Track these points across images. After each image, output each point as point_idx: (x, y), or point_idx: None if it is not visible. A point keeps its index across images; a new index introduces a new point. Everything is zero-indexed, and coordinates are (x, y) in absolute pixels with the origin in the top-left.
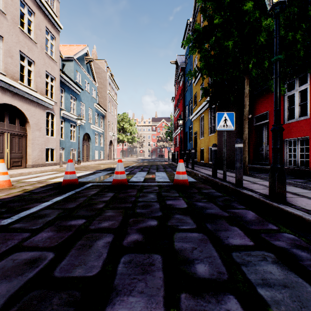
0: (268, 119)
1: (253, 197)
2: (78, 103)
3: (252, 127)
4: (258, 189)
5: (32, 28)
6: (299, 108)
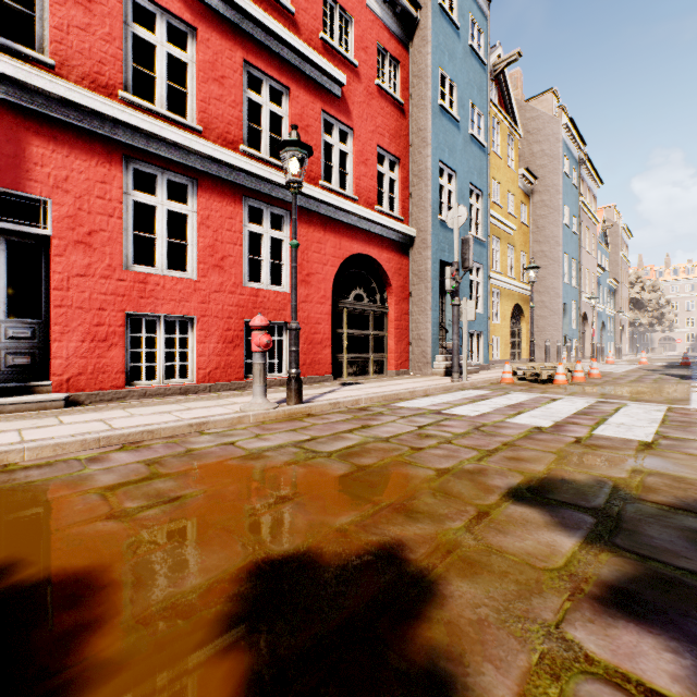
0: None
1: None
2: (598, 288)
3: None
4: None
5: (587, 243)
6: None
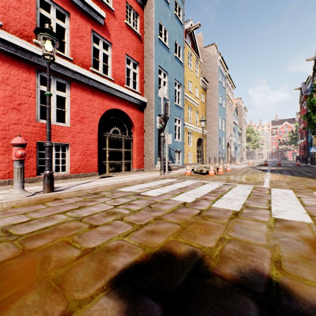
0: None
1: (314, 166)
2: (234, 132)
3: None
4: None
5: (229, 113)
6: None
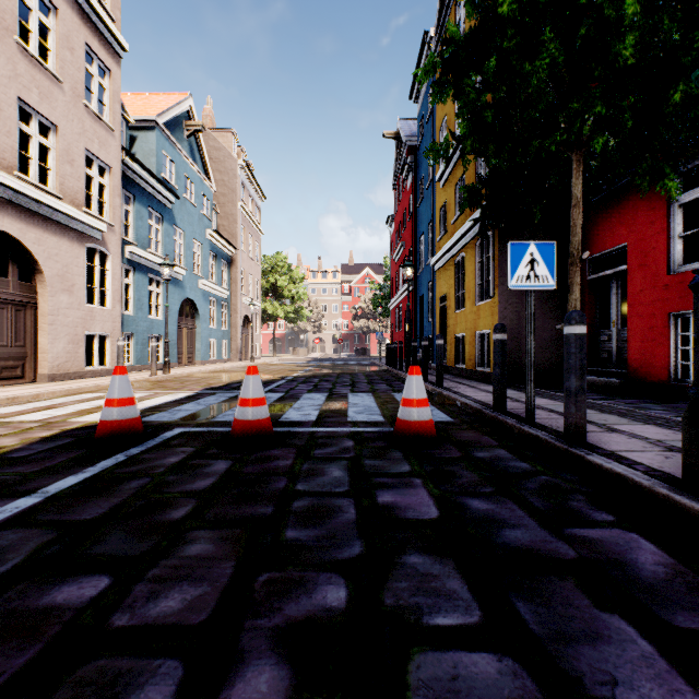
0: (627, 263)
1: (630, 480)
2: (169, 229)
3: (585, 283)
4: (633, 452)
5: (52, 46)
6: None
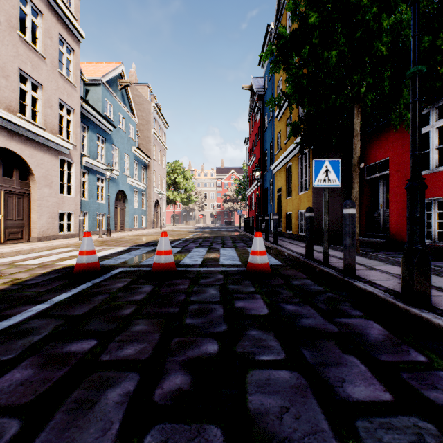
0: (389, 169)
1: (375, 295)
2: (109, 147)
3: (364, 181)
4: (381, 281)
5: (39, 36)
6: (436, 153)
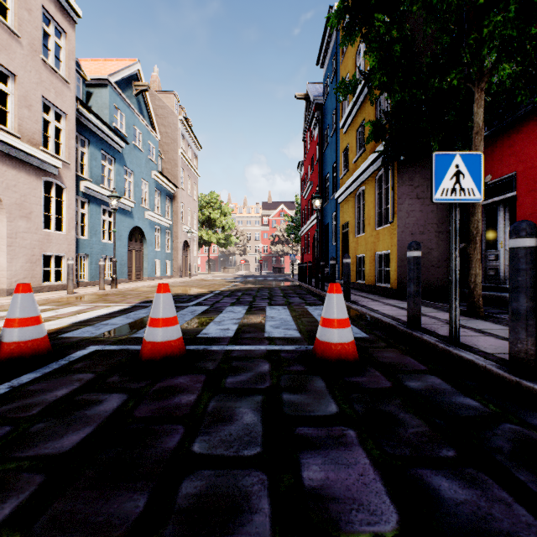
0: (516, 190)
1: None
2: (120, 169)
3: None
4: None
5: (10, 5)
6: None
